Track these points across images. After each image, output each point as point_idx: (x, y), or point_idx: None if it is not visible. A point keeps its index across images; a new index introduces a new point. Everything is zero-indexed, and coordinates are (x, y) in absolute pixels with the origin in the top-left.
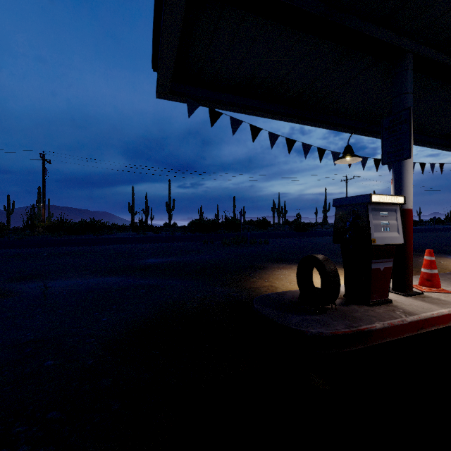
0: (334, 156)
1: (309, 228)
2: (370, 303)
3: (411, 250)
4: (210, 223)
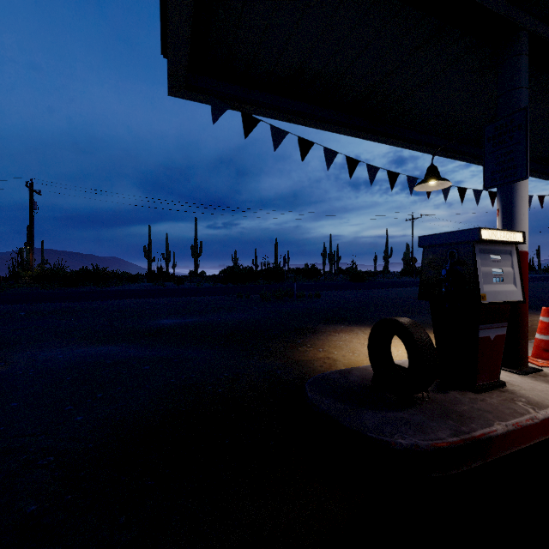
0: (409, 182)
1: (367, 278)
2: (476, 388)
3: (526, 309)
4: (246, 271)
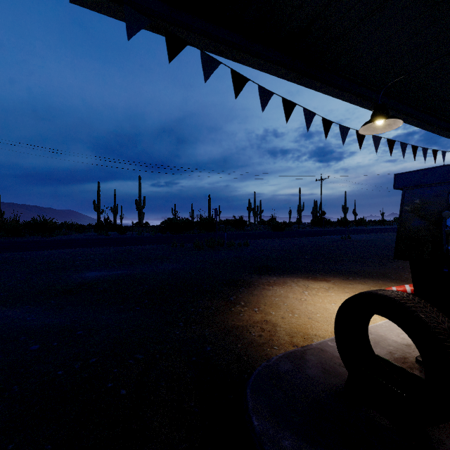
0: (342, 131)
1: (285, 228)
2: None
3: None
4: (182, 222)
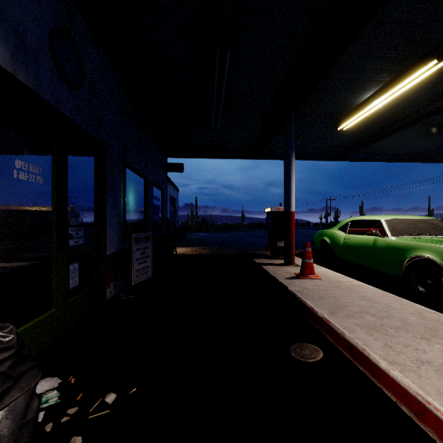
0: None
1: None
2: None
3: None
4: None
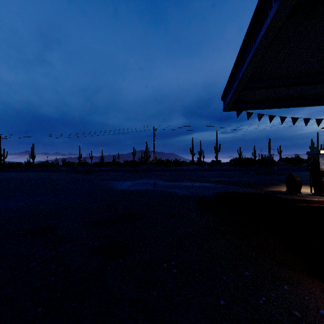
0: None
1: None
2: (321, 195)
3: None
4: (247, 160)
